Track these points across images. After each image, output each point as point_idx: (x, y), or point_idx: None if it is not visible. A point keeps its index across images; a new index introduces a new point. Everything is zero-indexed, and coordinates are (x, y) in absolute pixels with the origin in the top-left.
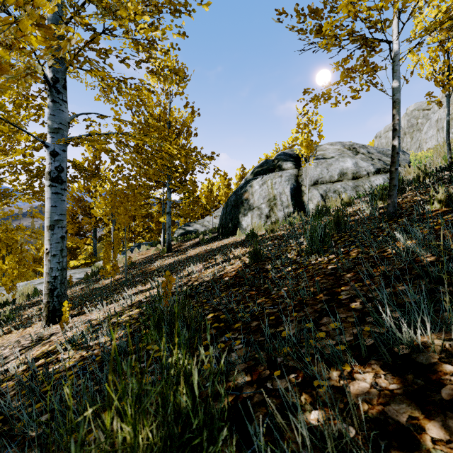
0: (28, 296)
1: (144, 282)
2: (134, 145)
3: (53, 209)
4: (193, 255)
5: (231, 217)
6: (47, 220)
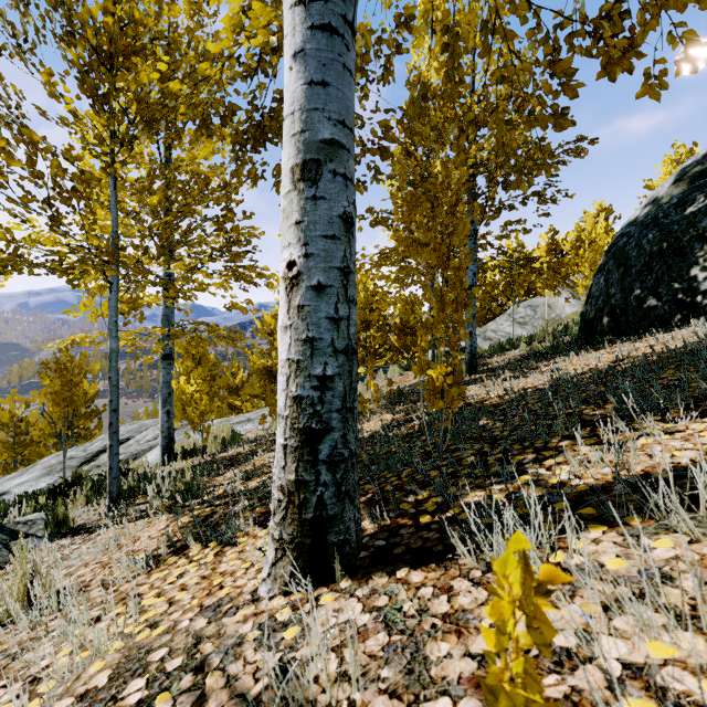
0: (223, 442)
1: (571, 434)
2: (404, 143)
3: (314, 99)
4: (603, 368)
5: (653, 283)
6: (292, 147)
